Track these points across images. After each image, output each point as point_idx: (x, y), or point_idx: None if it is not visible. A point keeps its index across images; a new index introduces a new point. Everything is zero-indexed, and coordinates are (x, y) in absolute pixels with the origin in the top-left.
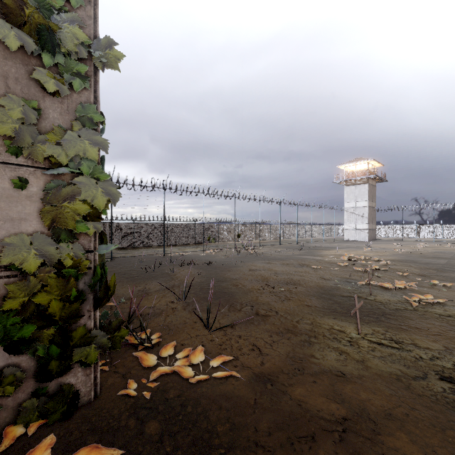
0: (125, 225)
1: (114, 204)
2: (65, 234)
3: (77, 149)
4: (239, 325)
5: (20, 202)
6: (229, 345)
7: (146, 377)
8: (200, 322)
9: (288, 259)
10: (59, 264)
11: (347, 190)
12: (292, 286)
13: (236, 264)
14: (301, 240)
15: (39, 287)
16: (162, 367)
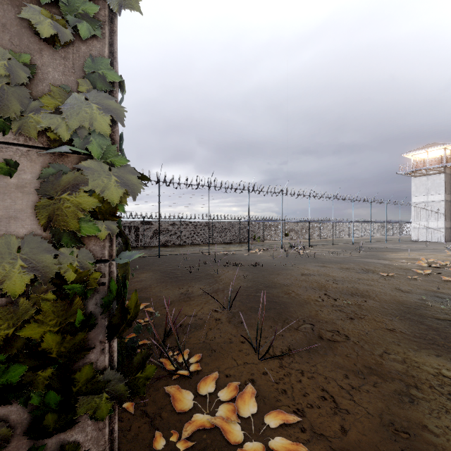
0: (173, 223)
1: (133, 196)
2: (67, 239)
3: (82, 119)
4: (299, 352)
5: (8, 195)
6: (289, 386)
7: (178, 429)
8: (248, 342)
9: (346, 263)
10: (59, 280)
11: (415, 182)
12: (360, 299)
13: (285, 267)
14: (357, 240)
15: (33, 311)
16: (200, 418)
